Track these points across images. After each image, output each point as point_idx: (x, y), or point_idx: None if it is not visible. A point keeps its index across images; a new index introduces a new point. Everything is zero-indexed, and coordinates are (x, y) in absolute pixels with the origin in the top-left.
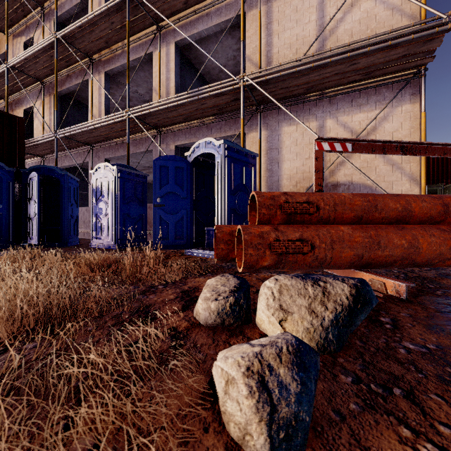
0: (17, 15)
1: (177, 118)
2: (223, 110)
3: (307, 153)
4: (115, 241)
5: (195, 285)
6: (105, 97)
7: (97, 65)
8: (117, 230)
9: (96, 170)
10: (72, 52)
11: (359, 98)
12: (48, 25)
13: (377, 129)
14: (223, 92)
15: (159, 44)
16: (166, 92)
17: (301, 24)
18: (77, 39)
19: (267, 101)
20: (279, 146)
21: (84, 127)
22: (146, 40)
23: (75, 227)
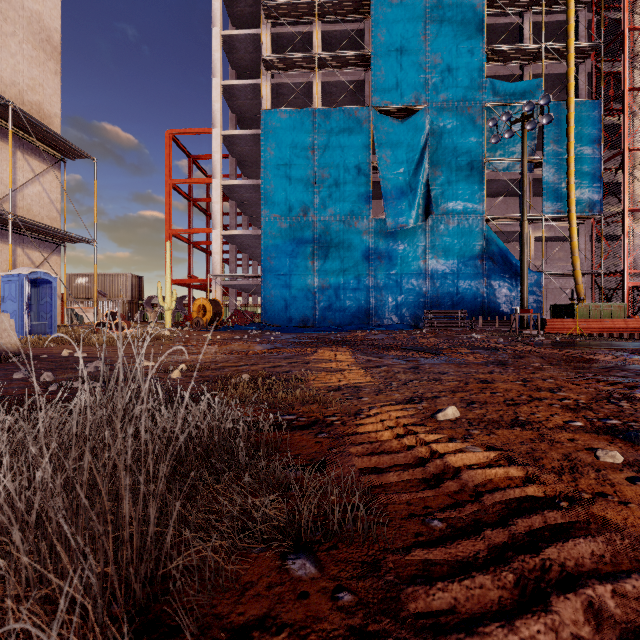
0: None
1: None
2: None
3: (5, 267)
4: None
5: None
6: None
7: None
8: None
9: None
10: None
11: (36, 242)
12: None
13: (44, 264)
14: None
15: None
16: None
17: (0, 167)
18: None
19: None
20: None
21: None
22: None
23: None
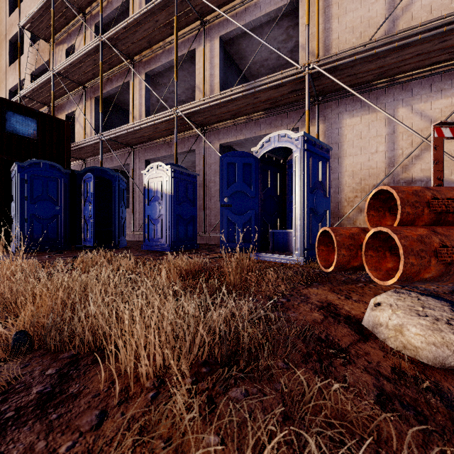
0: (60, 24)
1: (224, 115)
2: (275, 104)
3: (374, 147)
4: (169, 243)
5: (322, 299)
6: (145, 98)
7: (138, 67)
8: (171, 232)
9: (148, 171)
10: (118, 53)
11: (440, 82)
12: (89, 31)
13: None
14: (281, 83)
15: (203, 40)
16: (210, 89)
17: (366, 4)
18: (120, 40)
19: (327, 91)
20: (339, 141)
21: (130, 128)
22: (188, 37)
23: (123, 229)
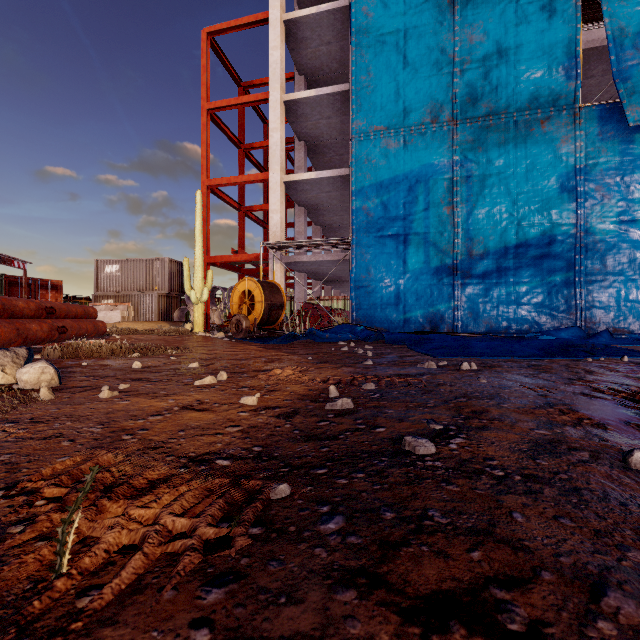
0: None
1: None
2: None
3: None
4: None
5: None
6: None
7: None
8: None
9: None
10: None
11: None
12: None
13: None
14: None
15: None
16: None
17: None
18: None
19: None
20: None
21: None
22: None
23: None
